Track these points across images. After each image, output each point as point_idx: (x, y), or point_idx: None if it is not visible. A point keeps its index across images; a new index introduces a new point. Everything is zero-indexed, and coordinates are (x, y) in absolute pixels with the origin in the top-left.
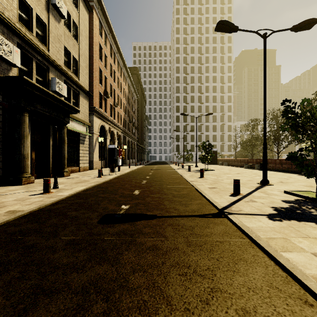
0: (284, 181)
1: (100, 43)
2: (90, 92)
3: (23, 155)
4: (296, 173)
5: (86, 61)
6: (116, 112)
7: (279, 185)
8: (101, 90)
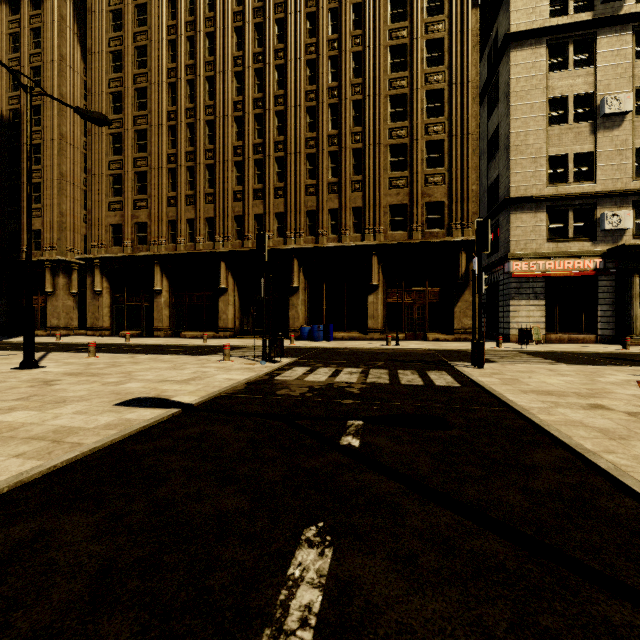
0: None
1: None
2: None
3: (630, 316)
4: None
5: None
6: None
7: None
8: None
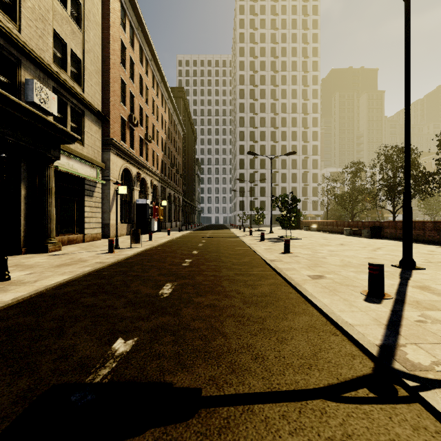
0: (433, 260)
1: (123, 40)
2: (105, 115)
3: None
4: (432, 244)
5: (97, 63)
6: (150, 150)
7: (437, 270)
8: (125, 113)
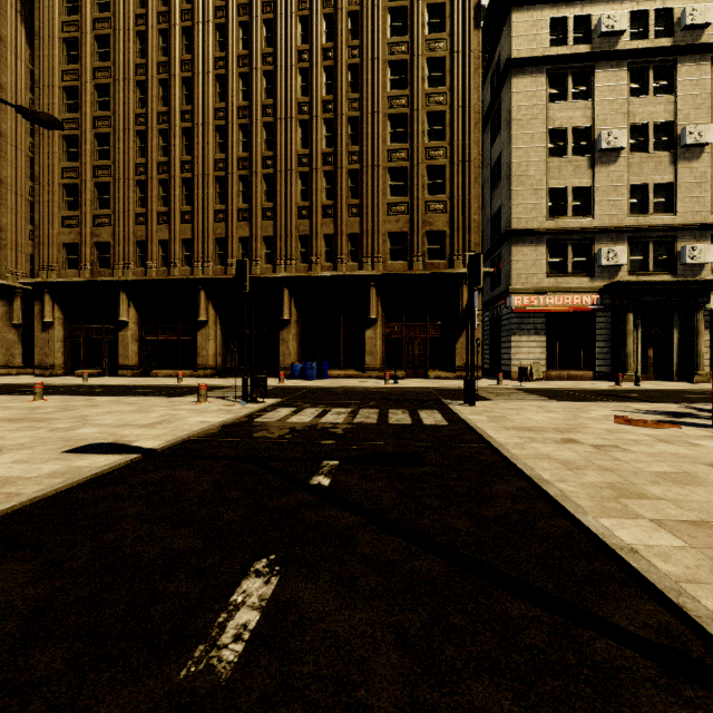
0: None
1: None
2: None
3: (625, 353)
4: None
5: None
6: None
7: None
8: None
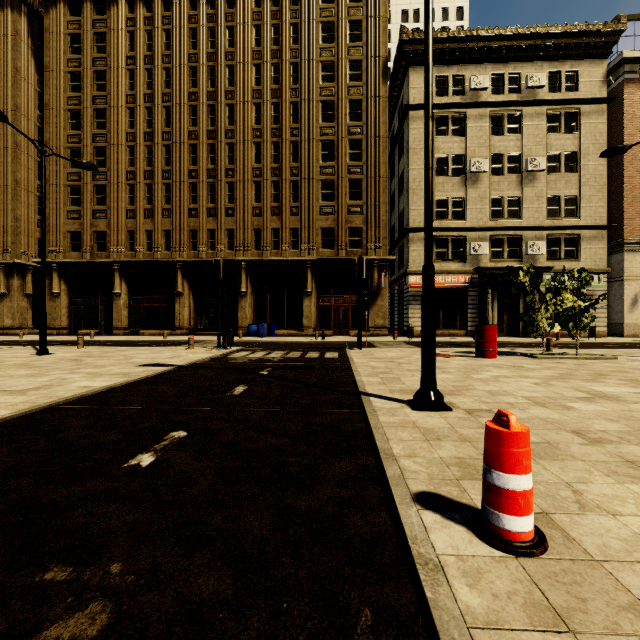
0: None
1: None
2: (619, 218)
3: (486, 317)
4: None
5: (599, 182)
6: None
7: None
8: None
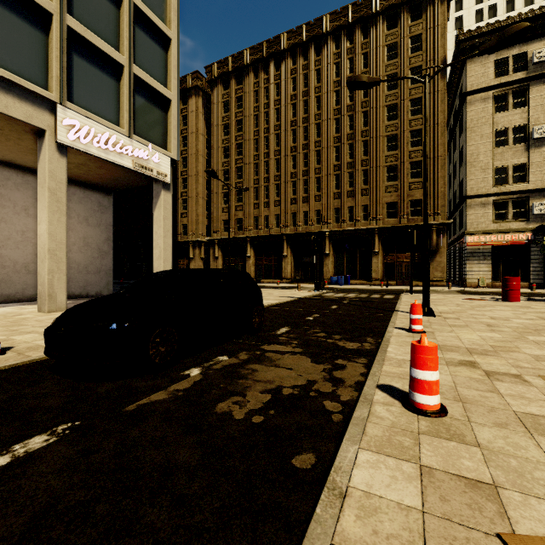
0: None
1: None
2: None
3: None
4: None
5: None
6: None
7: None
8: None
